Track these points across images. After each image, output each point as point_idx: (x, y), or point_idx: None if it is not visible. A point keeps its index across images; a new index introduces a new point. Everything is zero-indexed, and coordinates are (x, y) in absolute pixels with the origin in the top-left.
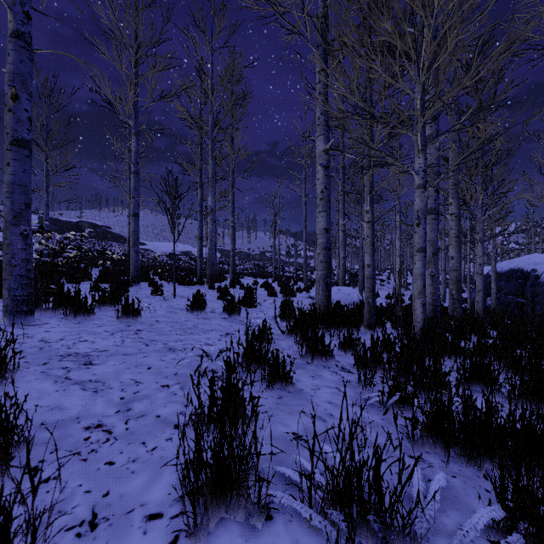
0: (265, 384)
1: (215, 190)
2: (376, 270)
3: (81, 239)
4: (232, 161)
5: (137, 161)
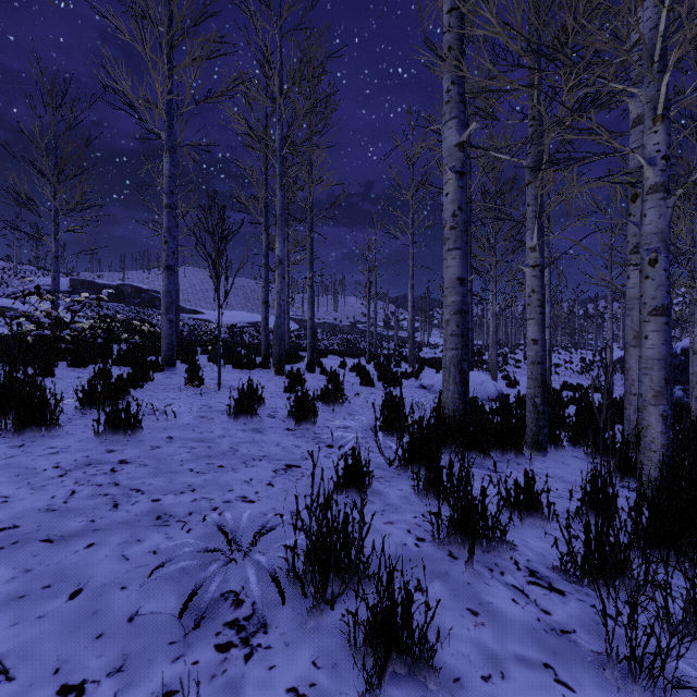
0: (358, 658)
1: (288, 238)
2: (504, 347)
3: (98, 304)
4: (310, 194)
5: (171, 189)
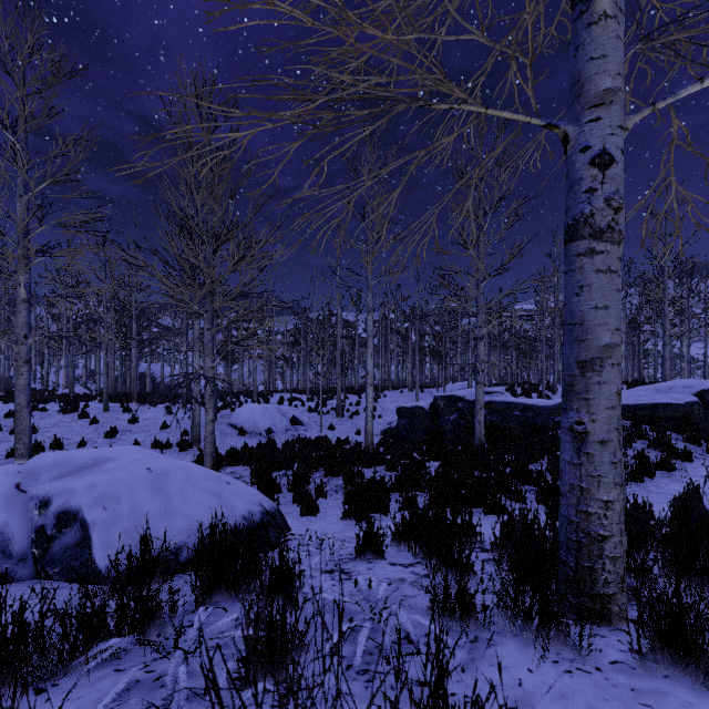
0: None
1: None
2: None
3: None
4: None
5: None
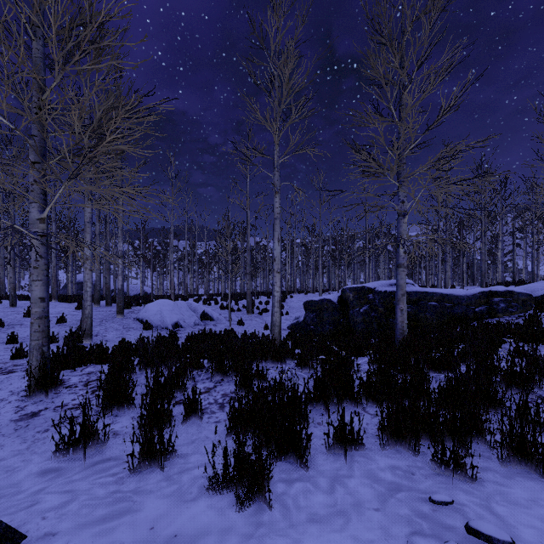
0: None
1: None
2: None
3: None
4: None
5: None
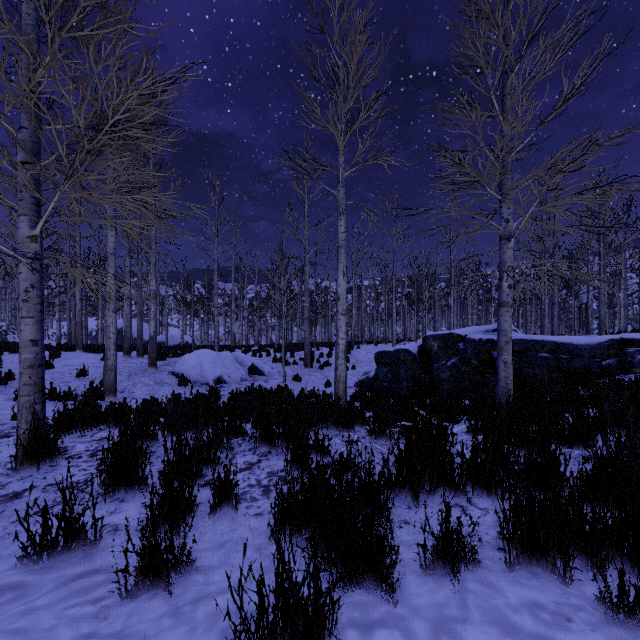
0: None
1: None
2: None
3: None
4: None
5: None
